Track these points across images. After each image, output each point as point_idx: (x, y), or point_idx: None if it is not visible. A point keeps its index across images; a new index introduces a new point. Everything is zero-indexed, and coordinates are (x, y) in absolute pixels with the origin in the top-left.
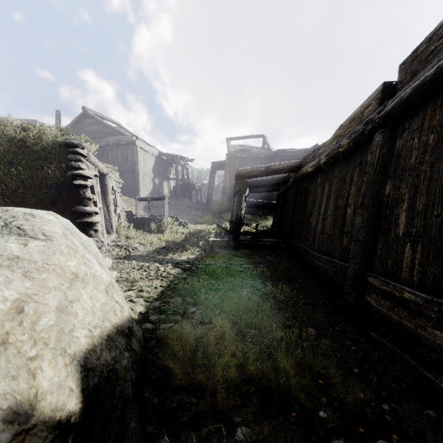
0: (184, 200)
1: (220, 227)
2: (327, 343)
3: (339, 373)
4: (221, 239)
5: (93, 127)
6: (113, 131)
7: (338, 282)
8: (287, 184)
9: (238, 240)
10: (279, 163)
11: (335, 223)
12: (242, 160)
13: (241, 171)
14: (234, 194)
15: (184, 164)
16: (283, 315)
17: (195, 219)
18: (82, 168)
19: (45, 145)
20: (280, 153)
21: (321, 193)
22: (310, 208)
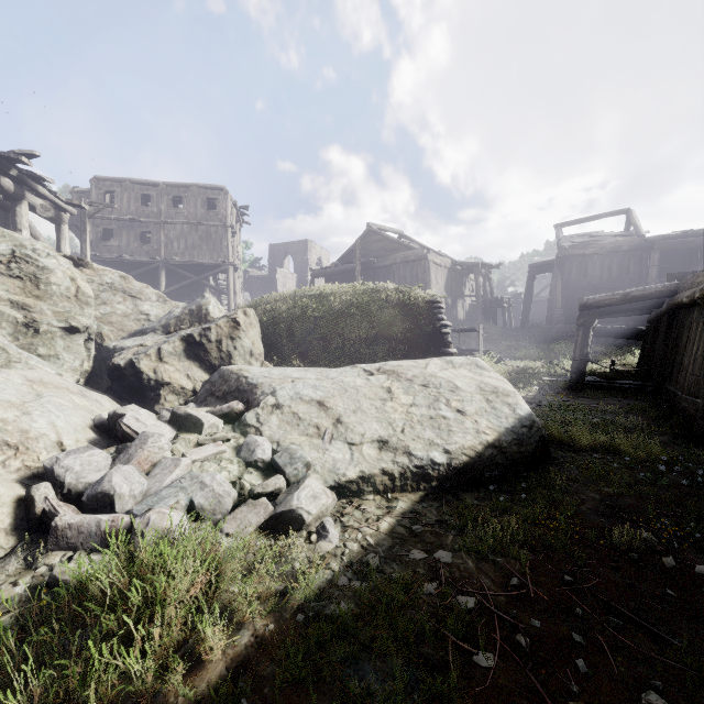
0: (488, 325)
1: (554, 364)
2: (657, 440)
3: (657, 447)
4: (559, 379)
5: (377, 244)
6: (400, 247)
7: (695, 418)
8: (660, 309)
9: (583, 381)
10: (643, 288)
11: (702, 364)
12: (585, 258)
13: (587, 301)
14: (578, 328)
15: (486, 273)
16: (630, 434)
17: (509, 352)
18: (444, 319)
19: (420, 305)
20: (661, 241)
21: (695, 330)
22: (683, 345)
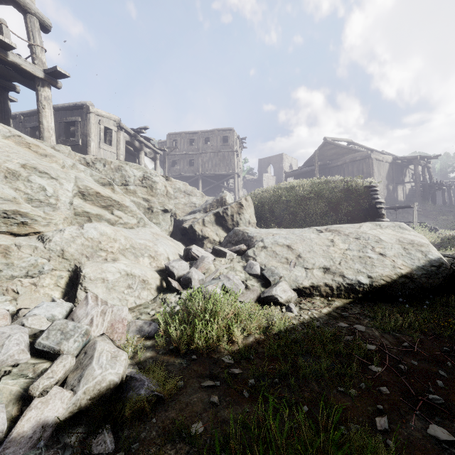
0: (426, 204)
1: None
2: None
3: None
4: None
5: (331, 151)
6: (349, 151)
7: None
8: None
9: None
10: None
11: None
12: None
13: None
14: None
15: (425, 163)
16: None
17: (445, 224)
18: (378, 198)
19: (360, 189)
20: None
21: None
22: None
